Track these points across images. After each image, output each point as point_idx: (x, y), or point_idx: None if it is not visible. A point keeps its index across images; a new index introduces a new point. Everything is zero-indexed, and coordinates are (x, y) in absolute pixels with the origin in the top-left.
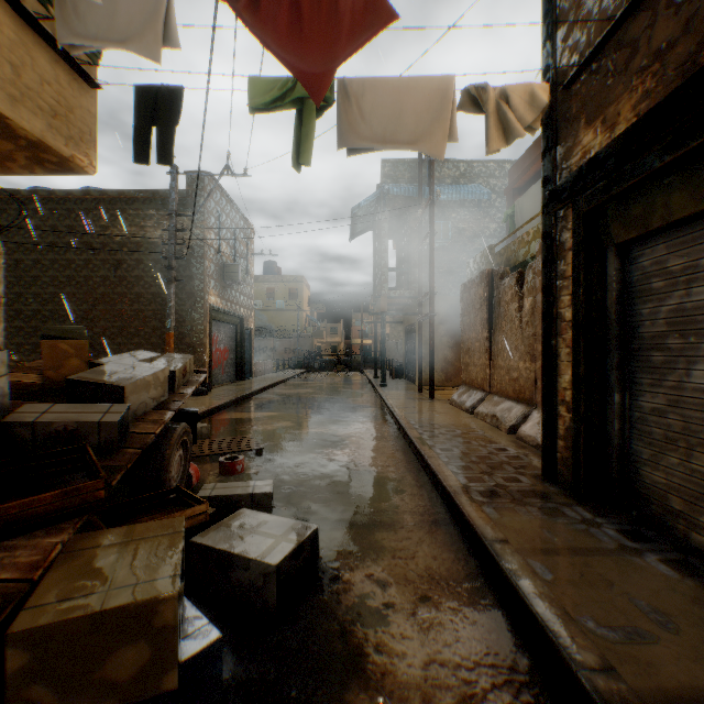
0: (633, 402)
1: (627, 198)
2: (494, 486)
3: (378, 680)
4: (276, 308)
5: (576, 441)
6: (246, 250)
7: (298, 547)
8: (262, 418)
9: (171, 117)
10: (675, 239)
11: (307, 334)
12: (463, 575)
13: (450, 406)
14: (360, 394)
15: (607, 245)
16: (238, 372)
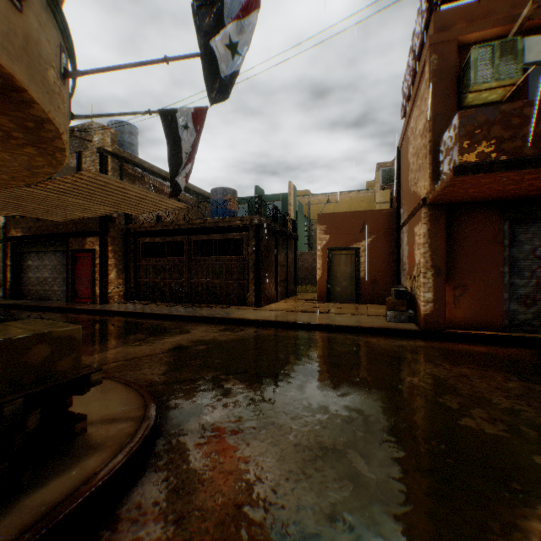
0: (24, 280)
1: (22, 245)
2: None
3: None
4: None
5: (13, 288)
6: None
7: None
8: None
9: None
10: (29, 254)
11: None
12: None
13: None
14: None
15: (20, 252)
16: None
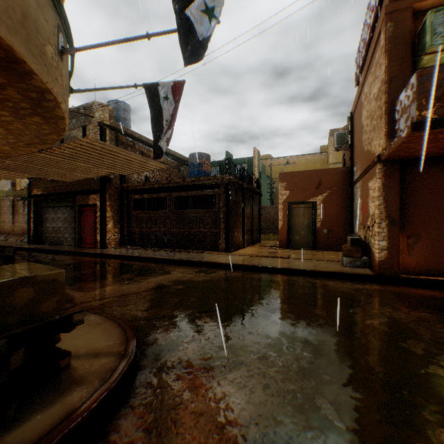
0: (43, 229)
1: (42, 201)
2: (19, 245)
3: None
4: None
5: (35, 235)
6: None
7: None
8: None
9: None
10: (47, 208)
11: None
12: None
13: None
14: None
15: (40, 207)
16: None
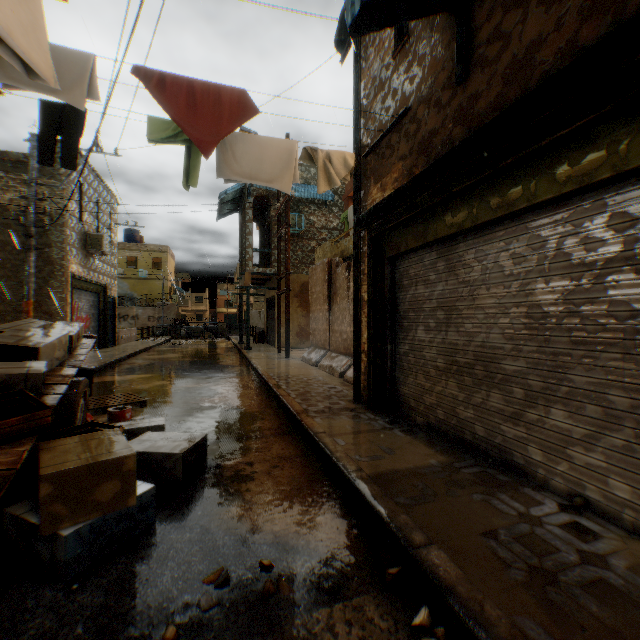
0: (397, 349)
1: (392, 232)
2: (323, 408)
3: (249, 500)
4: (139, 276)
5: (370, 374)
6: (110, 219)
7: (195, 445)
8: (137, 379)
9: (76, 131)
10: (412, 258)
11: (172, 303)
12: (299, 454)
13: (301, 362)
14: (227, 356)
15: (385, 257)
16: (101, 340)
